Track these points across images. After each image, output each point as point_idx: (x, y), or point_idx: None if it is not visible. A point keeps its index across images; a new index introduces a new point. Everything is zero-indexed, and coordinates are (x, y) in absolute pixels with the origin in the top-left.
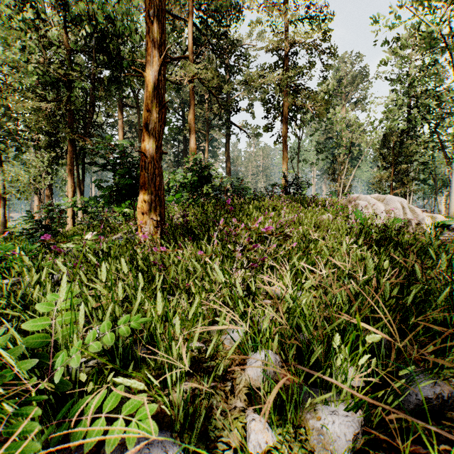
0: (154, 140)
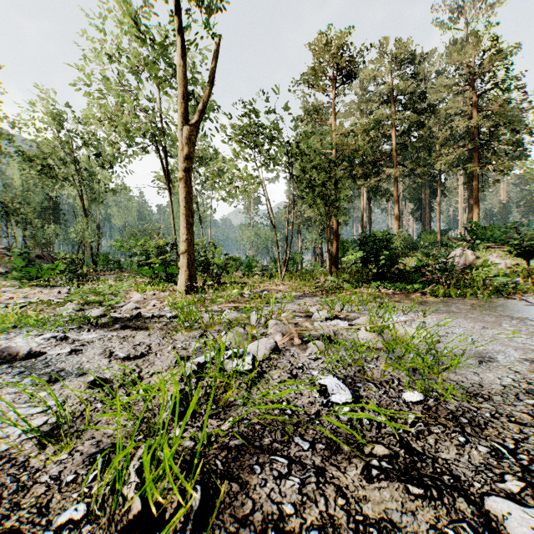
0: (335, 246)
